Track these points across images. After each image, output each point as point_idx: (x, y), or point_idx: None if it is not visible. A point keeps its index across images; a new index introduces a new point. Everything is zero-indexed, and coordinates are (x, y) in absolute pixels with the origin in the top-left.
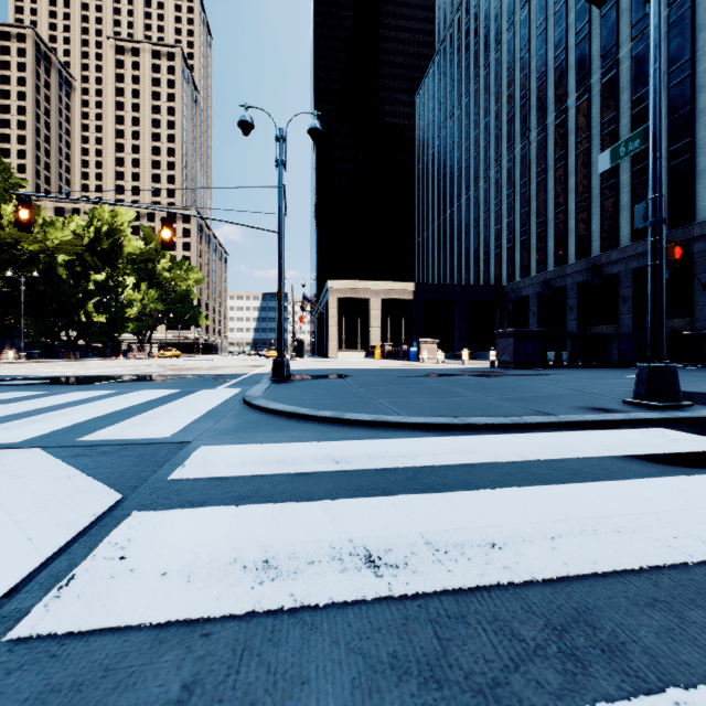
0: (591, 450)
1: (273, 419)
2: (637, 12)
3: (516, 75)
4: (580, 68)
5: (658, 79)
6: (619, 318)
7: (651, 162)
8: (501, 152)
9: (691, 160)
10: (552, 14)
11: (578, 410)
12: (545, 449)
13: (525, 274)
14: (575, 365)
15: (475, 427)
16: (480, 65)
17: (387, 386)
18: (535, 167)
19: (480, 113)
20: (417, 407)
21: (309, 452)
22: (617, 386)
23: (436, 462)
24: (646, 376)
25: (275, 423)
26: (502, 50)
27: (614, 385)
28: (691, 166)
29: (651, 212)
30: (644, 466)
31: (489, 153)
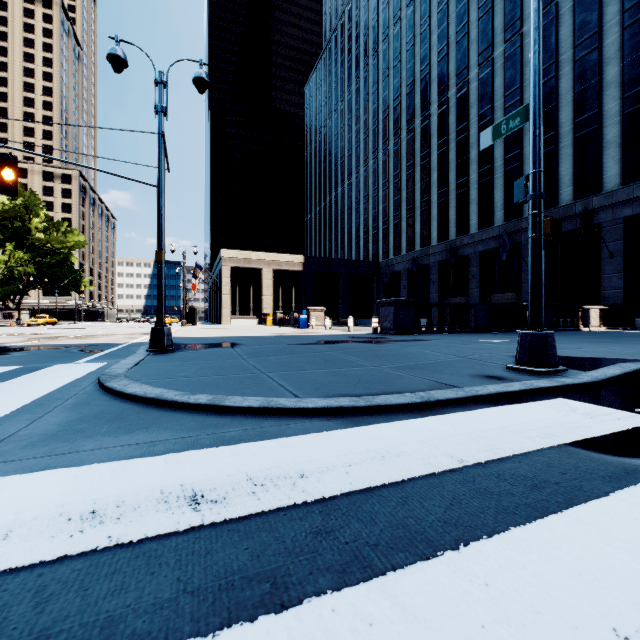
0: (525, 438)
1: (125, 410)
2: (482, 43)
3: (390, 81)
4: (440, 83)
5: (537, 60)
6: (469, 291)
7: (532, 139)
8: (378, 146)
9: (520, 167)
10: (418, 34)
11: (475, 380)
12: (476, 441)
13: (397, 252)
14: (442, 331)
15: (384, 409)
16: (360, 68)
17: (279, 356)
18: (405, 161)
19: (360, 109)
20: (313, 382)
21: (154, 481)
22: (491, 351)
23: (352, 485)
24: (529, 343)
25: (125, 416)
26: (379, 57)
27: (488, 350)
28: (520, 172)
29: (532, 186)
30: (597, 460)
31: (368, 146)
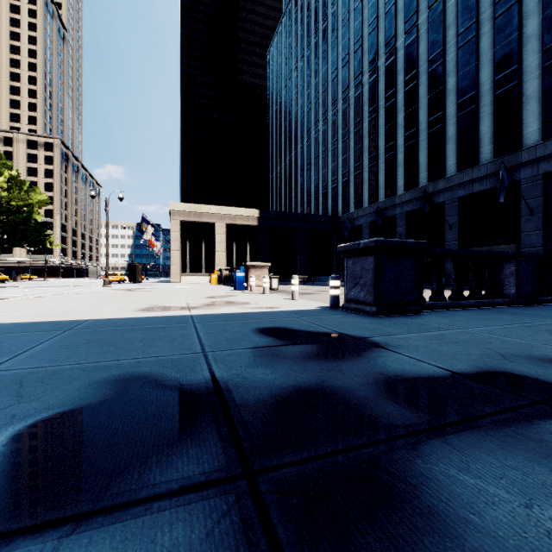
0: None
1: None
2: None
3: (351, 25)
4: (409, 11)
5: None
6: (445, 244)
7: None
8: (337, 96)
9: (518, 87)
10: None
11: None
12: None
13: (359, 205)
14: (463, 303)
15: None
16: (319, 20)
17: None
18: (367, 107)
19: (319, 62)
20: None
21: None
22: None
23: None
24: None
25: None
26: (338, 4)
27: None
28: (518, 92)
29: None
30: None
31: (327, 98)
